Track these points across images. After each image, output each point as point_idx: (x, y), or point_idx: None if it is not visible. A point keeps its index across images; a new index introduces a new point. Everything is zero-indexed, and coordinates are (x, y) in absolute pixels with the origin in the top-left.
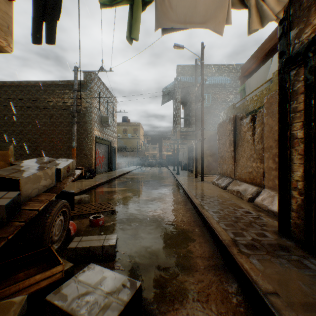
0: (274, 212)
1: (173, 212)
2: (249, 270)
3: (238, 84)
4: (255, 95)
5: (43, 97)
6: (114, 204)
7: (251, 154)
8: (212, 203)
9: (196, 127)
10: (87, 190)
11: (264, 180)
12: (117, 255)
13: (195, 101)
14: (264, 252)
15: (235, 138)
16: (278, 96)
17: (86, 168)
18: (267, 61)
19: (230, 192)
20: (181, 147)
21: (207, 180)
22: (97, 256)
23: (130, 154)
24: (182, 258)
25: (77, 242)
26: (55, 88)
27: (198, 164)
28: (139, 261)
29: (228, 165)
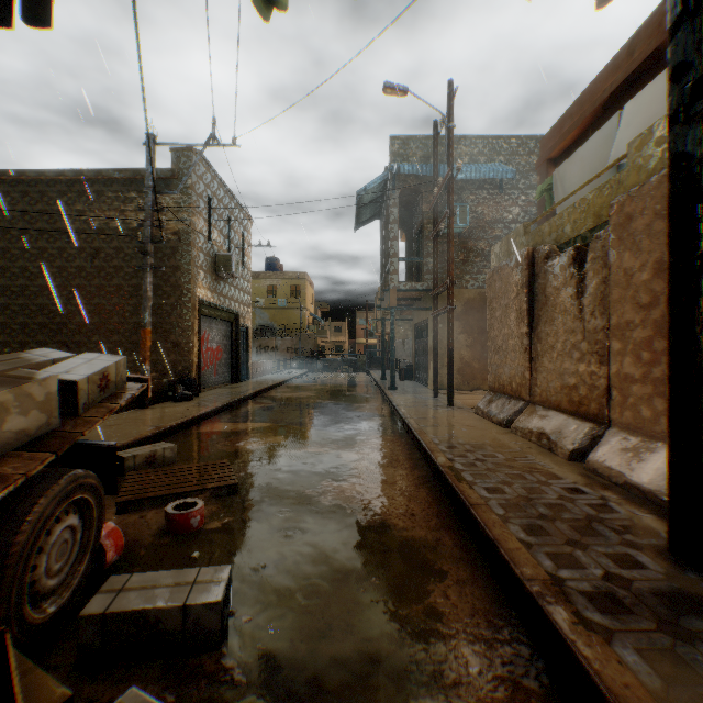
0: (643, 490)
1: (383, 488)
2: (621, 693)
3: (531, 182)
4: (582, 200)
5: (75, 208)
6: (237, 466)
7: (574, 343)
8: (481, 463)
9: (436, 279)
10: (174, 429)
11: (610, 408)
12: (230, 628)
13: (434, 220)
14: (649, 620)
15: (531, 303)
16: (668, 185)
17: (178, 376)
18: (605, 122)
19: (521, 435)
20: (399, 328)
21: (461, 405)
22: (169, 638)
23: (284, 343)
24: (414, 638)
25: (114, 593)
26: (103, 186)
27: (440, 365)
28: (291, 650)
29: (515, 368)
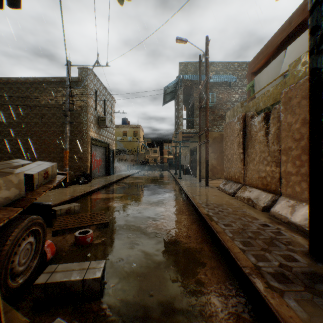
0: (297, 225)
1: (176, 224)
2: (288, 320)
3: (244, 83)
4: (267, 91)
5: (34, 95)
6: (108, 214)
7: (264, 157)
8: (221, 213)
9: (200, 128)
10: (79, 197)
11: (281, 187)
12: (105, 289)
13: (199, 101)
14: (300, 286)
15: (244, 138)
16: (309, 83)
17: (81, 172)
18: (278, 55)
19: (239, 200)
20: (183, 150)
21: (212, 186)
22: (76, 294)
23: (130, 157)
24: (190, 294)
25: (50, 273)
26: (47, 85)
27: (202, 167)
28: (133, 300)
29: (237, 169)
